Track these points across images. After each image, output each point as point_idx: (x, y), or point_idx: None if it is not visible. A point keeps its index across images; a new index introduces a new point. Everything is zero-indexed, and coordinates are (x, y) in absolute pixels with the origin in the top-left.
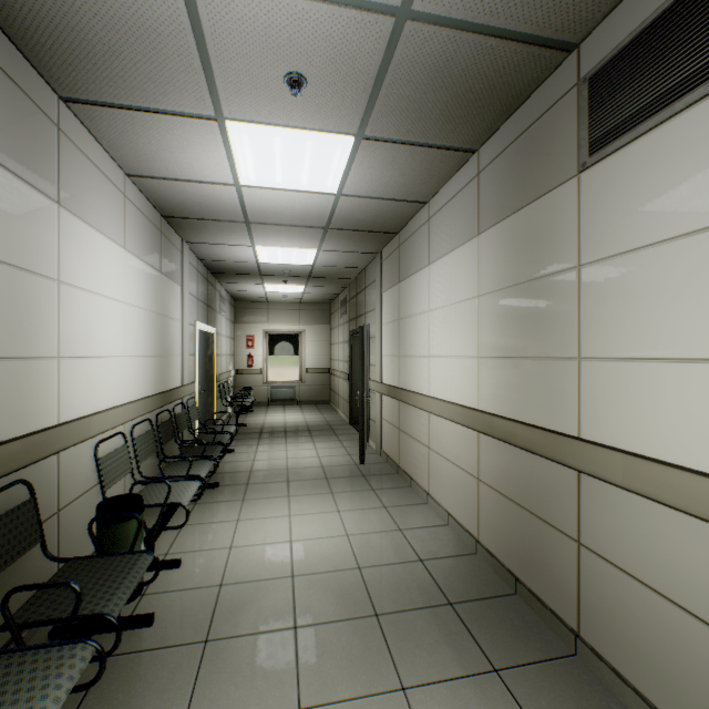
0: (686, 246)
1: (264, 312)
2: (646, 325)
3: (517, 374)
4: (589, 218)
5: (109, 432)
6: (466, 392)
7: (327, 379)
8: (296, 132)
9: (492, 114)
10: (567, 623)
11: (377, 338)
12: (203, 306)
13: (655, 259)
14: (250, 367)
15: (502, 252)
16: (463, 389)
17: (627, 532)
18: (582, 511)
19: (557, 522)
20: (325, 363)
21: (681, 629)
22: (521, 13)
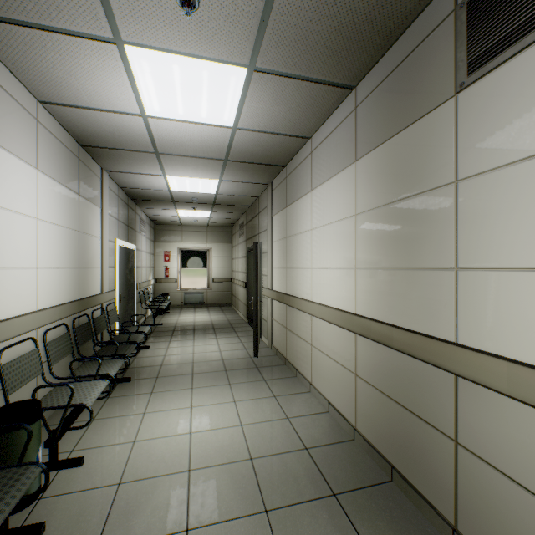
0: None
1: (178, 233)
2: (533, 234)
3: (393, 283)
4: (468, 135)
5: (17, 338)
6: (345, 298)
7: (229, 286)
8: (192, 60)
9: (370, 49)
10: (444, 515)
11: (268, 253)
12: (123, 226)
13: None
14: (167, 277)
15: (378, 174)
16: (342, 296)
17: (510, 438)
18: (459, 412)
19: (433, 420)
20: (227, 274)
21: None
22: None
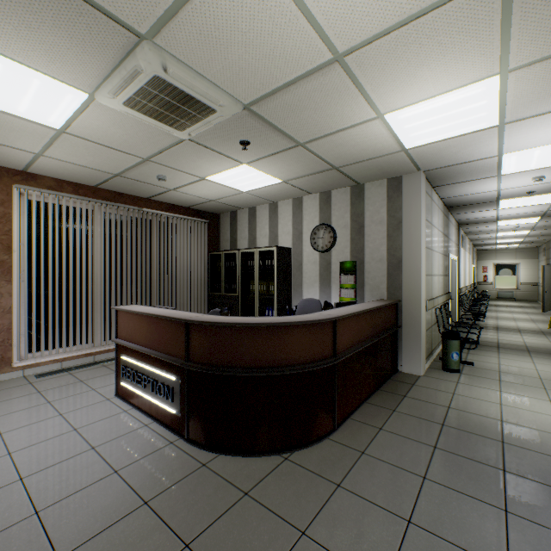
0: None
1: (492, 255)
2: None
3: None
4: None
5: (466, 290)
6: None
7: (535, 288)
8: (513, 232)
9: None
10: None
11: None
12: (472, 258)
13: None
14: (485, 281)
15: None
16: None
17: None
18: None
19: None
20: (533, 280)
21: None
22: None
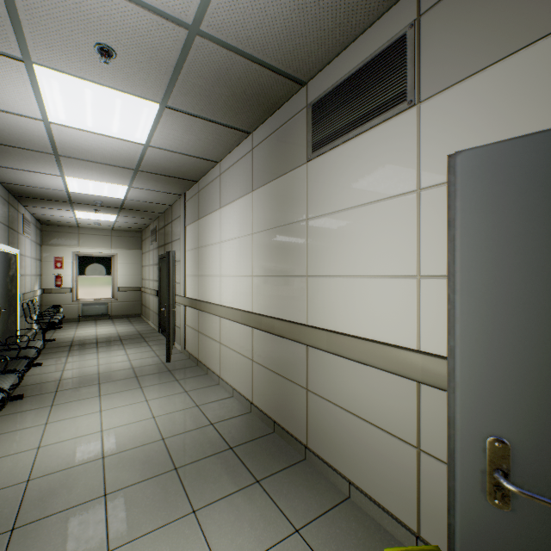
0: (354, 213)
1: (74, 236)
2: (338, 256)
3: (275, 287)
4: (312, 191)
5: None
6: (245, 301)
7: (139, 296)
8: (107, 89)
9: (260, 111)
10: (302, 441)
11: (181, 262)
12: (3, 227)
13: (341, 219)
14: (59, 286)
15: (267, 205)
16: (243, 298)
17: (330, 377)
18: (309, 369)
19: (297, 379)
20: (136, 283)
21: (352, 425)
22: (272, 55)
